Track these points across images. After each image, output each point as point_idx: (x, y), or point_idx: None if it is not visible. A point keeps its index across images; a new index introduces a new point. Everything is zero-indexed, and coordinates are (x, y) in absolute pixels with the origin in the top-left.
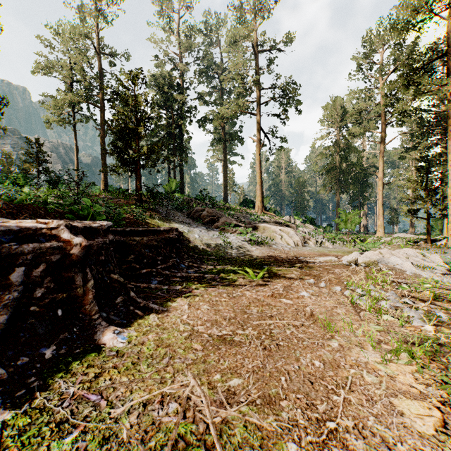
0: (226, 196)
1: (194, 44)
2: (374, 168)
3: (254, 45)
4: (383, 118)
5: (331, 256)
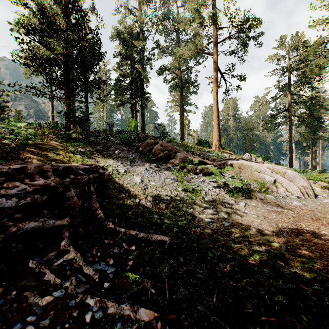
0: (183, 138)
1: None
2: (323, 110)
3: None
4: None
5: None
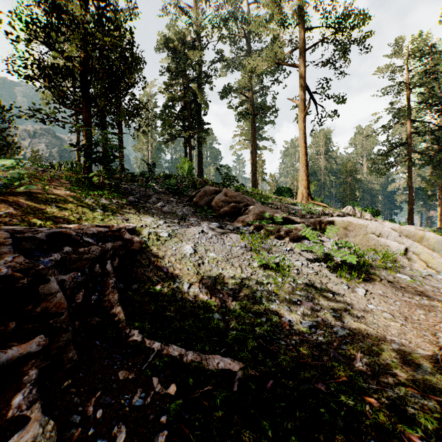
0: (255, 185)
1: None
2: None
3: None
4: None
5: None
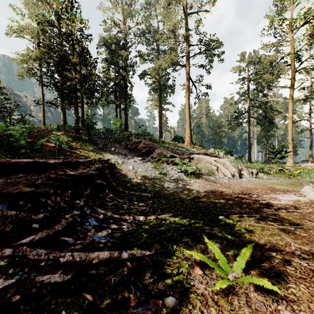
0: (161, 134)
1: (135, 11)
2: (276, 112)
3: (184, 9)
4: (293, 67)
5: (287, 192)
